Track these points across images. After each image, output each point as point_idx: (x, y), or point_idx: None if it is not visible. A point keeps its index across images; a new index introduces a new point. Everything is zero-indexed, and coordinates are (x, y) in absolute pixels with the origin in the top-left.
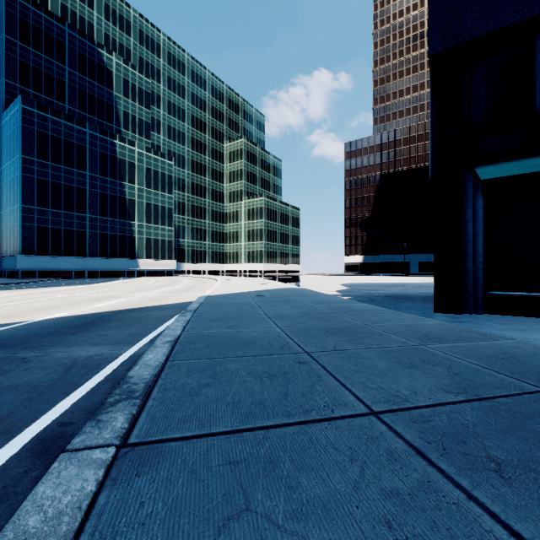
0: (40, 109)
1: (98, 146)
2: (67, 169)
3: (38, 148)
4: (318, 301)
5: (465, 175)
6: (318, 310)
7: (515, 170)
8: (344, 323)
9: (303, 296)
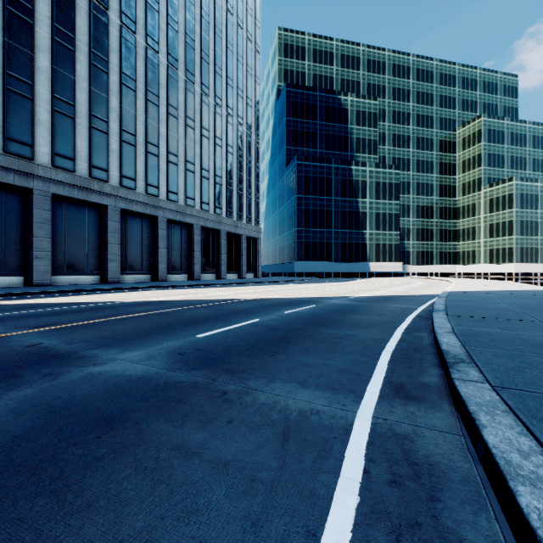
0: (305, 160)
1: (339, 175)
2: (320, 198)
3: (304, 188)
4: None
5: None
6: None
7: None
8: None
9: None
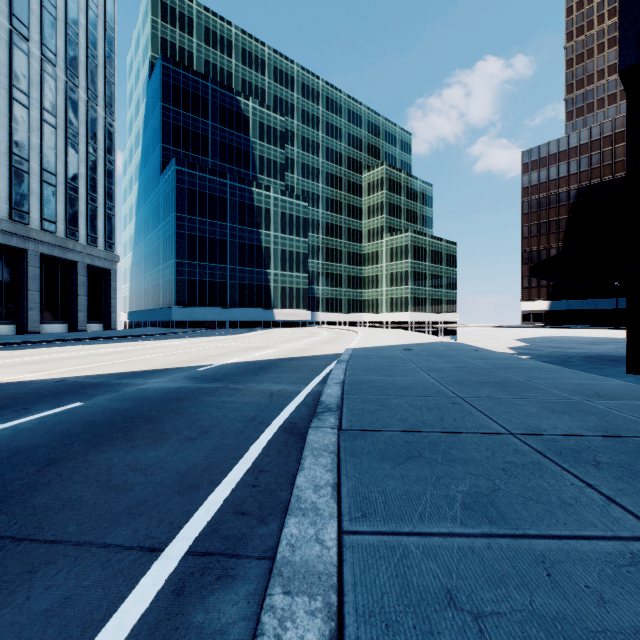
0: (189, 167)
1: (237, 196)
2: (211, 222)
3: (188, 205)
4: (477, 357)
5: None
6: (476, 365)
7: None
8: (503, 378)
9: (459, 351)
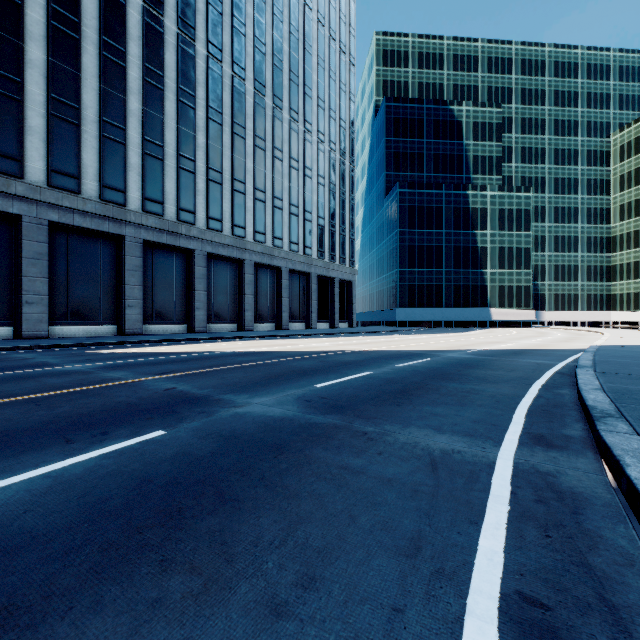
0: (409, 187)
1: (452, 203)
2: (428, 231)
3: (408, 221)
4: None
5: None
6: None
7: None
8: None
9: None
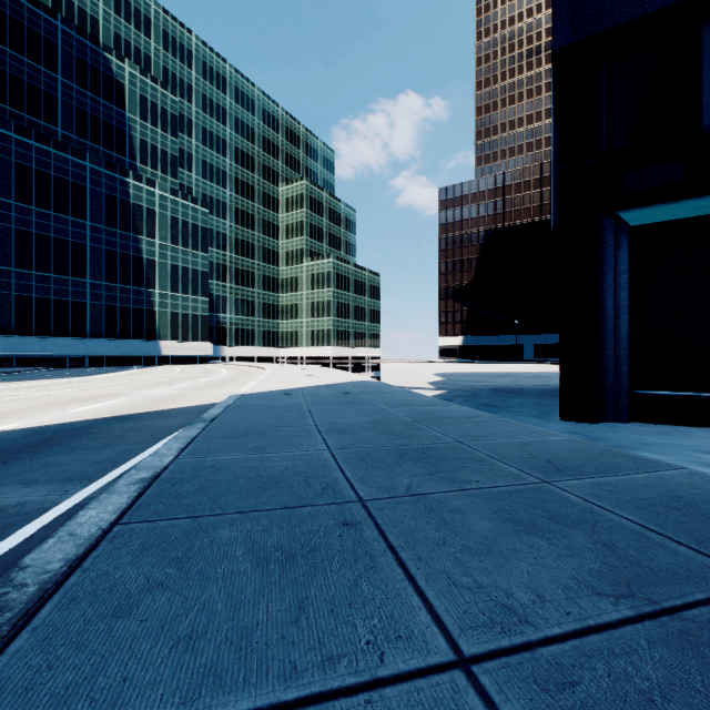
0: (19, 132)
1: (103, 186)
2: (59, 216)
3: (16, 187)
4: (397, 402)
5: (603, 223)
6: (394, 417)
7: (679, 212)
8: (429, 441)
9: (377, 394)
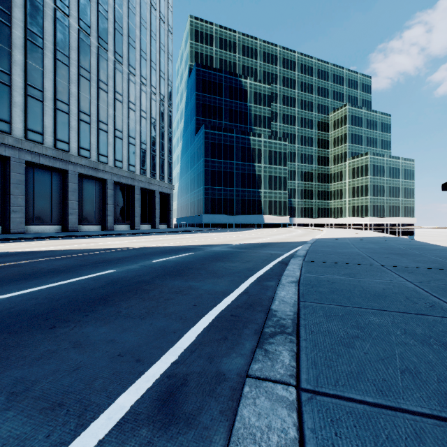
0: (212, 129)
1: (240, 143)
2: (224, 161)
3: (211, 152)
4: (402, 244)
5: None
6: (396, 247)
7: None
8: (407, 252)
9: (393, 241)
